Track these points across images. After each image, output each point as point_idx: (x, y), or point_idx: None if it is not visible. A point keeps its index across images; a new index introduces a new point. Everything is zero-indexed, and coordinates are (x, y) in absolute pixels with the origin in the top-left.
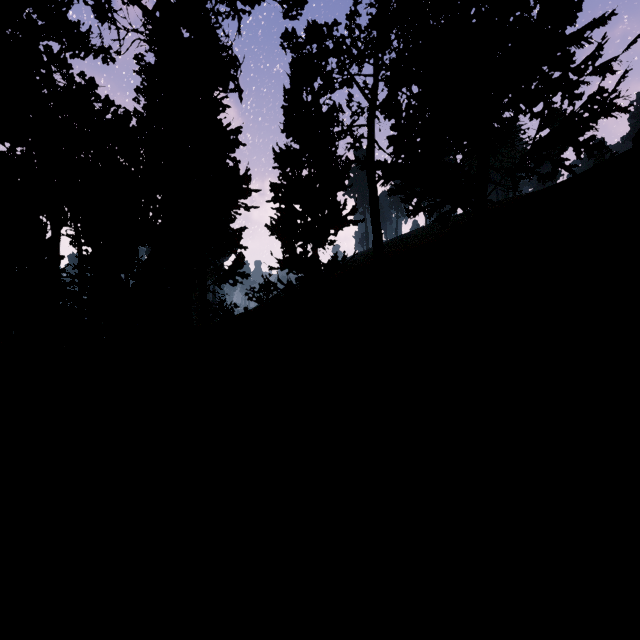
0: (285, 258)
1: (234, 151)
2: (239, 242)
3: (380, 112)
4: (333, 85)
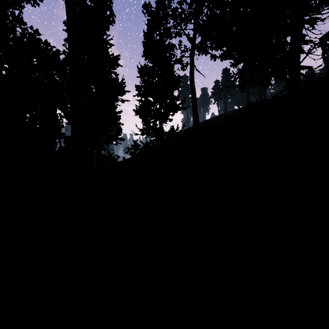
0: (144, 128)
1: (115, 68)
2: (119, 121)
3: (196, 50)
4: (171, 35)
